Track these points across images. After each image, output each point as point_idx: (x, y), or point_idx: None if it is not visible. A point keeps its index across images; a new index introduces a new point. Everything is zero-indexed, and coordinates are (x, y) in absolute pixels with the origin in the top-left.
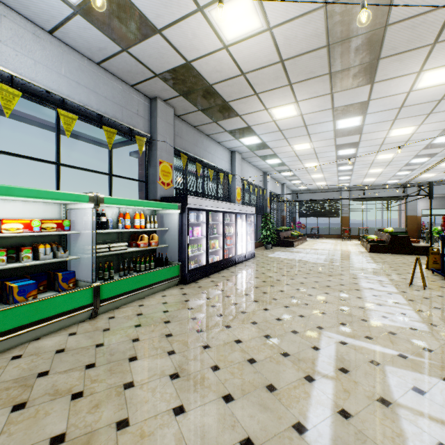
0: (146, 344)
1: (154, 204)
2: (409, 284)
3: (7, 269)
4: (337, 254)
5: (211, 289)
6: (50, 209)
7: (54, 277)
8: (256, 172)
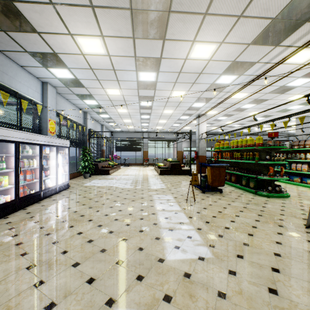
0: None
1: None
2: (186, 201)
3: None
4: (140, 178)
5: None
6: None
7: None
8: (76, 110)
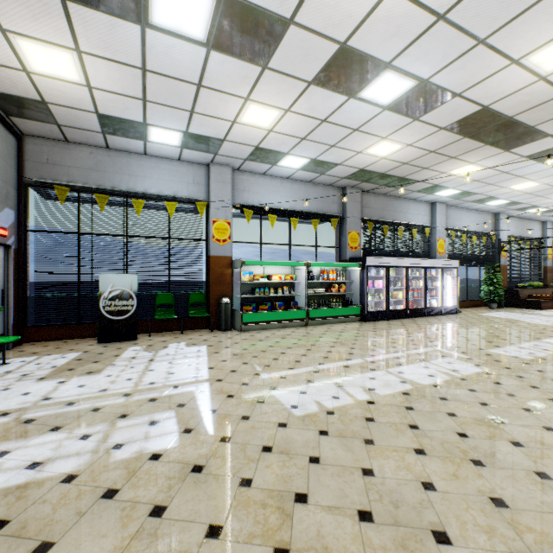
0: (327, 335)
1: (340, 265)
2: None
3: (272, 297)
4: None
5: (381, 325)
6: (287, 270)
7: (289, 303)
8: (478, 216)
